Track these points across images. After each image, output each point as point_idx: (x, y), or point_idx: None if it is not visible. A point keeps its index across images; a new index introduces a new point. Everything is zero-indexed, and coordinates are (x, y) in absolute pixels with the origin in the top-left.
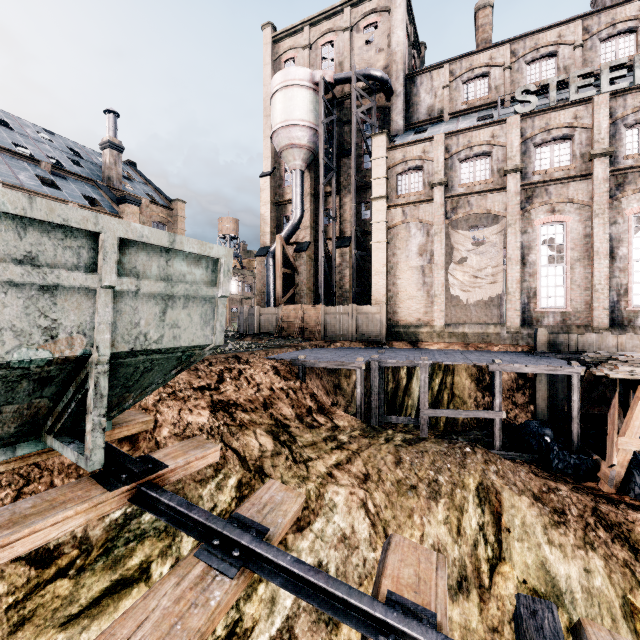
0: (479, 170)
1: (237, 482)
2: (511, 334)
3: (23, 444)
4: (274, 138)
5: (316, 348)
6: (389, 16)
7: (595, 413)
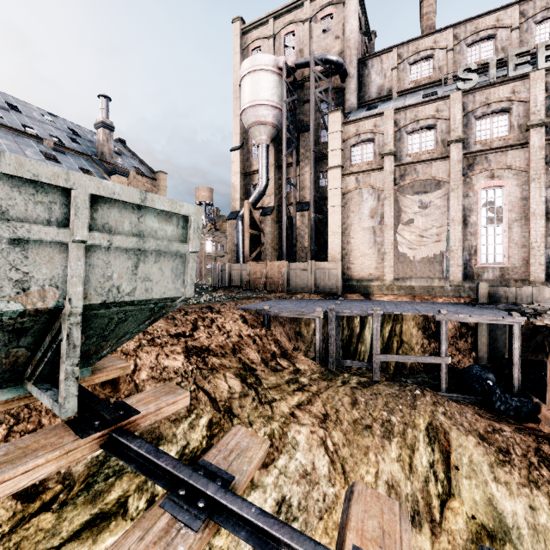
0: (425, 141)
1: (208, 421)
2: (454, 287)
3: (5, 390)
4: (243, 116)
5: (279, 299)
6: (343, 7)
7: (533, 359)
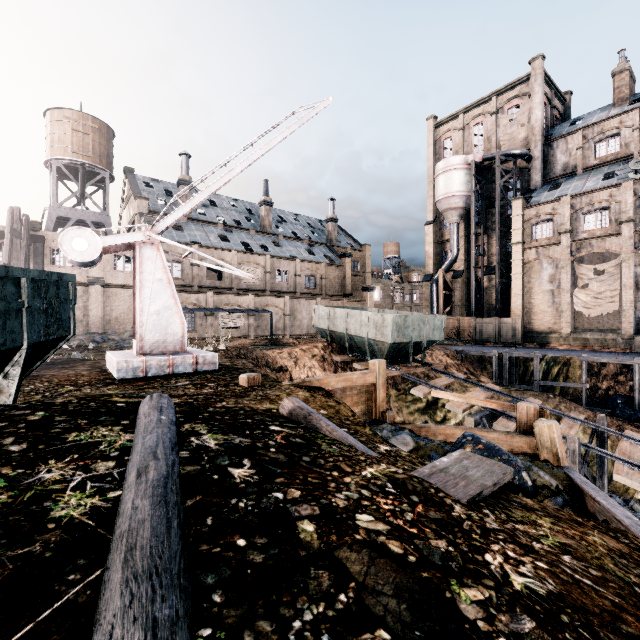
0: (600, 220)
1: None
2: (625, 340)
3: (403, 359)
4: (437, 204)
5: (469, 345)
6: (529, 99)
7: None
